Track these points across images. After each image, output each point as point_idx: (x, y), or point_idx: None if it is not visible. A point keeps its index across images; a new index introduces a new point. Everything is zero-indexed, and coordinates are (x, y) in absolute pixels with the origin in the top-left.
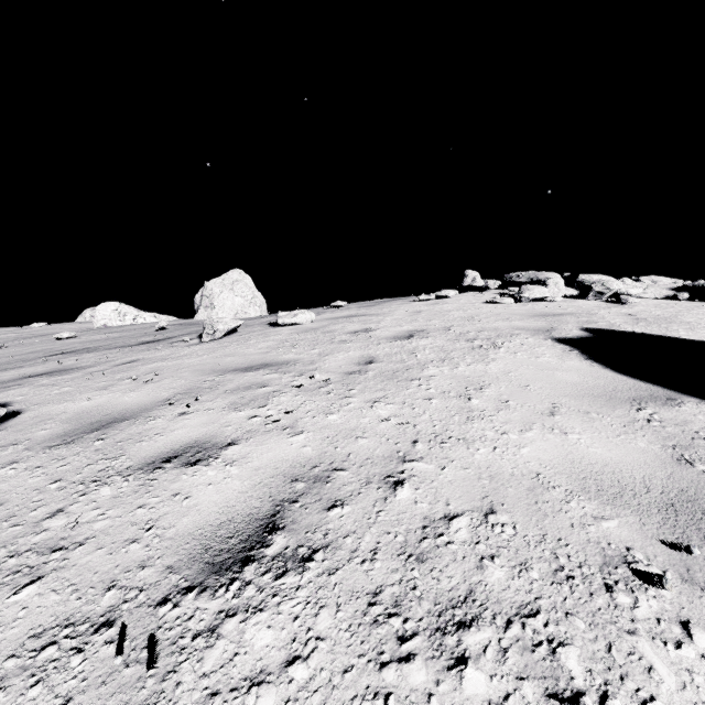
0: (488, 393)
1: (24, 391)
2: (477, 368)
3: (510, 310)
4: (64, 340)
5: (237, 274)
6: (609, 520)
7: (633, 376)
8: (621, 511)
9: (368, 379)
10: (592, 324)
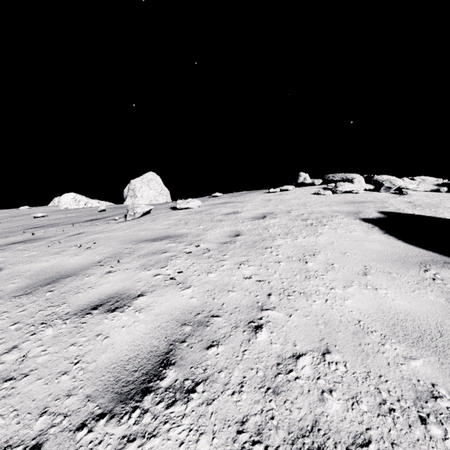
0: (319, 258)
1: (6, 254)
2: (310, 240)
3: (330, 199)
4: (38, 218)
5: (151, 175)
6: (416, 360)
7: (418, 245)
8: (424, 352)
9: (236, 247)
10: (385, 208)
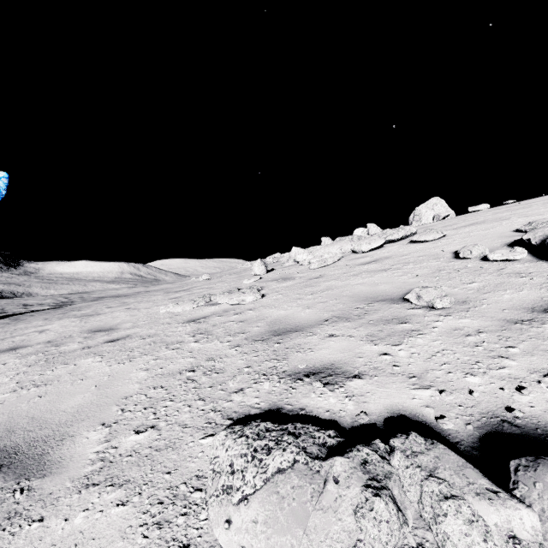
0: None
1: None
2: None
3: None
4: None
5: (435, 200)
6: (547, 213)
7: None
8: None
9: (505, 212)
10: None
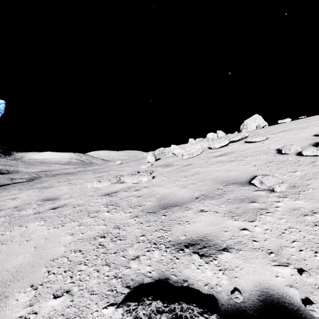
0: None
1: None
2: None
3: None
4: None
5: (256, 116)
6: None
7: None
8: None
9: (303, 123)
10: None
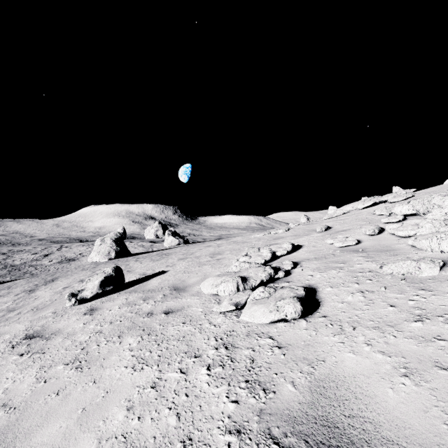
0: None
1: None
2: None
3: None
4: None
5: None
6: None
7: None
8: None
9: None
10: None
